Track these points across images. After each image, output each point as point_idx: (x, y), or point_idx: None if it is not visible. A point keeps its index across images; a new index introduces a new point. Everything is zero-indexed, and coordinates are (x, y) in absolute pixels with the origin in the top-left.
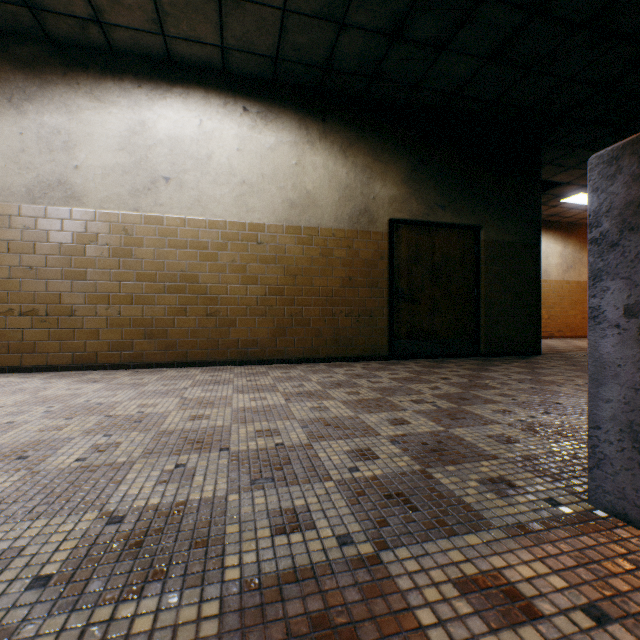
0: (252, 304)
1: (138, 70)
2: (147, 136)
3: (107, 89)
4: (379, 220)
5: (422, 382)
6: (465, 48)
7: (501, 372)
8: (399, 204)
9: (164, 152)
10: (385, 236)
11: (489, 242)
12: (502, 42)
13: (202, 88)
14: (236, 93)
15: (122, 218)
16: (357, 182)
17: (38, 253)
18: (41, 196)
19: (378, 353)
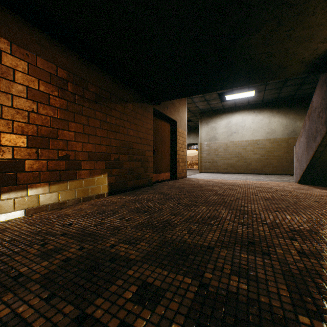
0: (255, 159)
1: (228, 110)
2: (230, 124)
3: (222, 116)
4: (298, 133)
5: None
6: None
7: None
8: None
9: (234, 127)
10: None
11: None
12: None
13: (242, 110)
14: (251, 109)
15: (225, 142)
16: (290, 123)
17: (210, 151)
18: (211, 140)
19: None
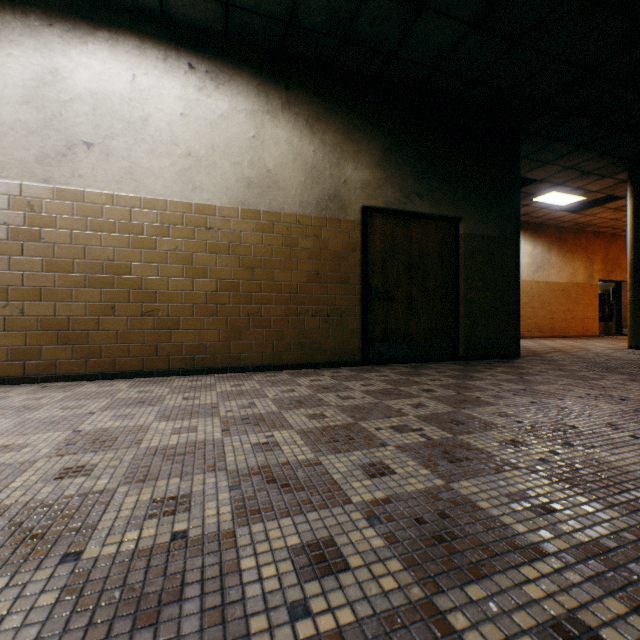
0: (200, 301)
1: (49, 4)
2: (61, 88)
3: (5, 23)
4: (351, 207)
5: (402, 396)
6: (448, 8)
7: (488, 380)
8: (373, 190)
9: (84, 110)
10: (357, 225)
11: (469, 236)
12: (489, 3)
13: (135, 35)
14: (179, 46)
15: (26, 190)
16: (326, 162)
17: None
18: None
19: (350, 358)
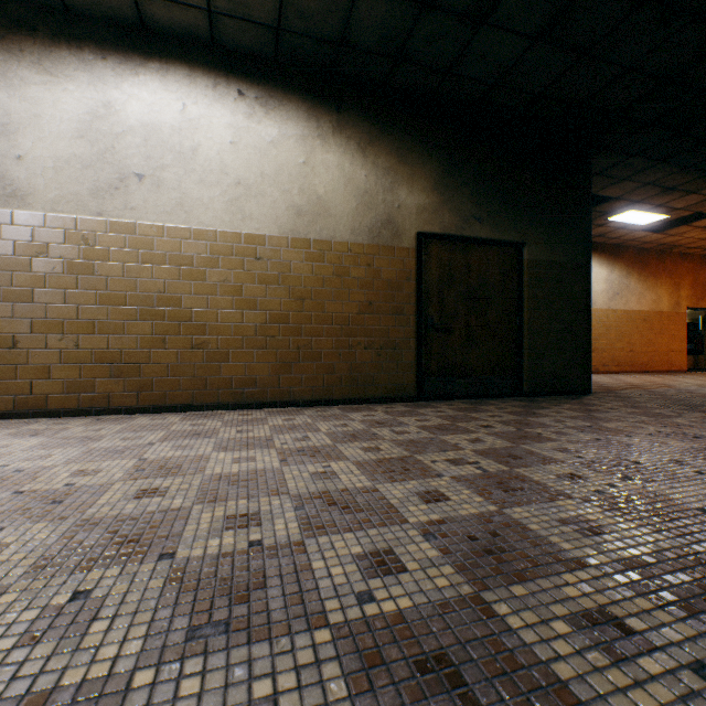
0: (249, 334)
1: (102, 37)
2: (114, 121)
3: (61, 59)
4: (405, 233)
5: (459, 432)
6: (509, 23)
7: (552, 417)
8: (429, 215)
9: (136, 142)
10: (412, 253)
11: (533, 262)
12: (553, 16)
13: (185, 64)
14: (229, 72)
15: (81, 224)
16: (379, 187)
17: None
18: None
19: (404, 393)
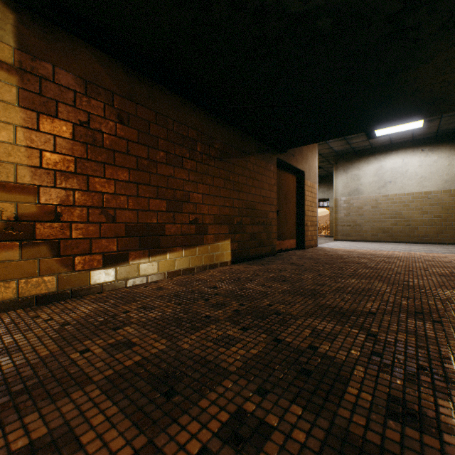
0: (425, 221)
1: (379, 150)
2: (382, 170)
3: (369, 159)
4: None
5: None
6: None
7: None
8: None
9: (388, 173)
10: None
11: None
12: None
13: (403, 148)
14: (417, 146)
15: (374, 197)
16: None
17: (350, 209)
18: (351, 194)
19: None
